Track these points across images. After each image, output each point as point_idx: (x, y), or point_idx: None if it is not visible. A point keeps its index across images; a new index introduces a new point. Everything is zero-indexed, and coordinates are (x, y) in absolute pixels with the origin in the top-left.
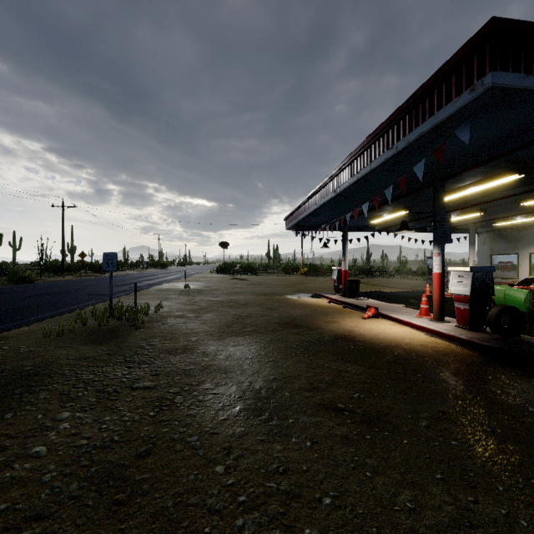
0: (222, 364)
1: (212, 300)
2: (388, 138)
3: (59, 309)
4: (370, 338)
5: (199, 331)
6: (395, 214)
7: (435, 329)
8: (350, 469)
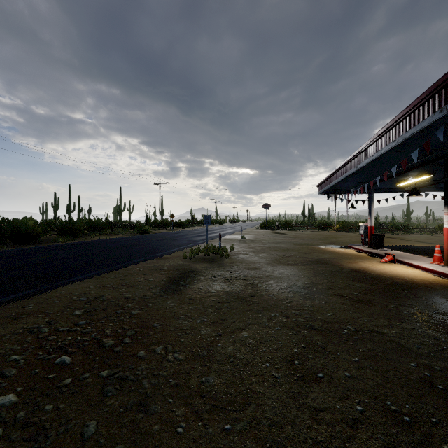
0: (277, 275)
1: (262, 246)
2: (392, 134)
3: (178, 247)
4: (379, 273)
5: (260, 262)
6: (419, 178)
7: (440, 271)
8: (342, 310)
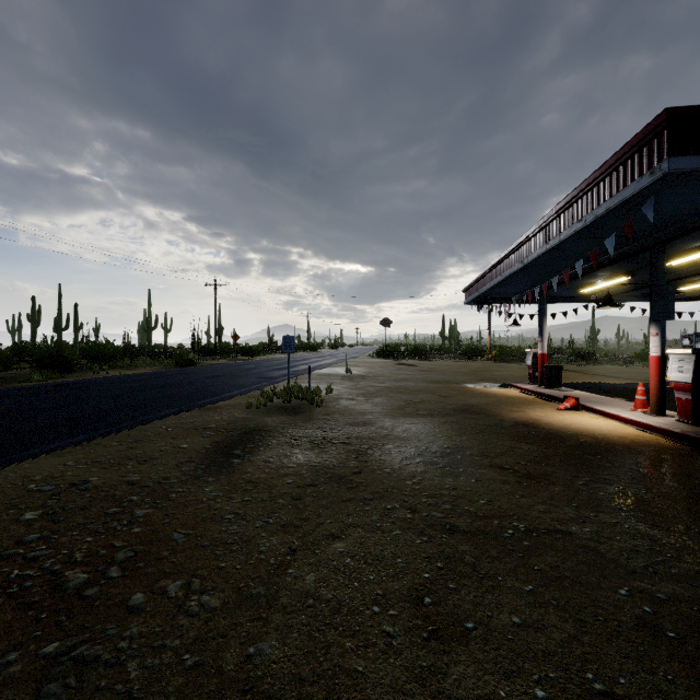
0: (400, 435)
1: (379, 386)
2: (577, 209)
3: (241, 388)
4: (557, 427)
5: (373, 411)
6: (612, 280)
7: (646, 422)
8: (503, 493)
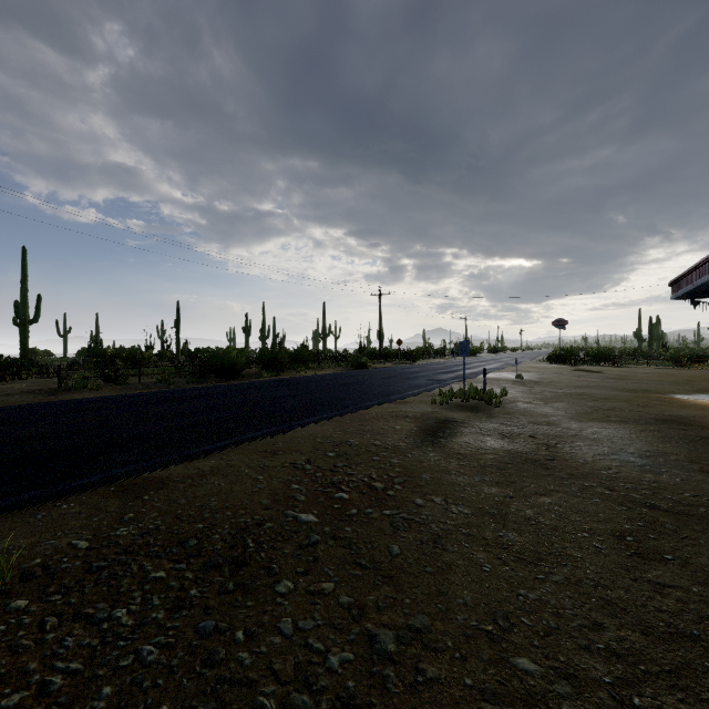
0: (589, 436)
1: (556, 392)
2: None
3: (418, 388)
4: None
5: (555, 415)
6: None
7: None
8: None
